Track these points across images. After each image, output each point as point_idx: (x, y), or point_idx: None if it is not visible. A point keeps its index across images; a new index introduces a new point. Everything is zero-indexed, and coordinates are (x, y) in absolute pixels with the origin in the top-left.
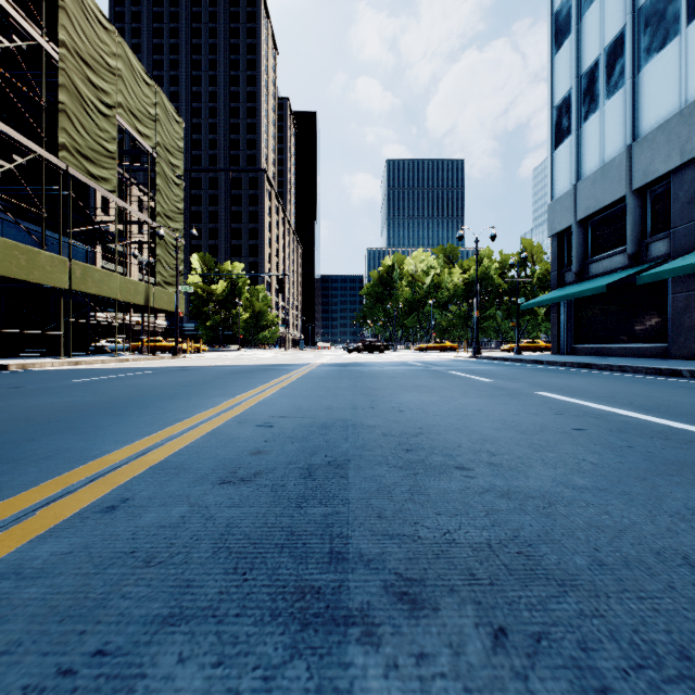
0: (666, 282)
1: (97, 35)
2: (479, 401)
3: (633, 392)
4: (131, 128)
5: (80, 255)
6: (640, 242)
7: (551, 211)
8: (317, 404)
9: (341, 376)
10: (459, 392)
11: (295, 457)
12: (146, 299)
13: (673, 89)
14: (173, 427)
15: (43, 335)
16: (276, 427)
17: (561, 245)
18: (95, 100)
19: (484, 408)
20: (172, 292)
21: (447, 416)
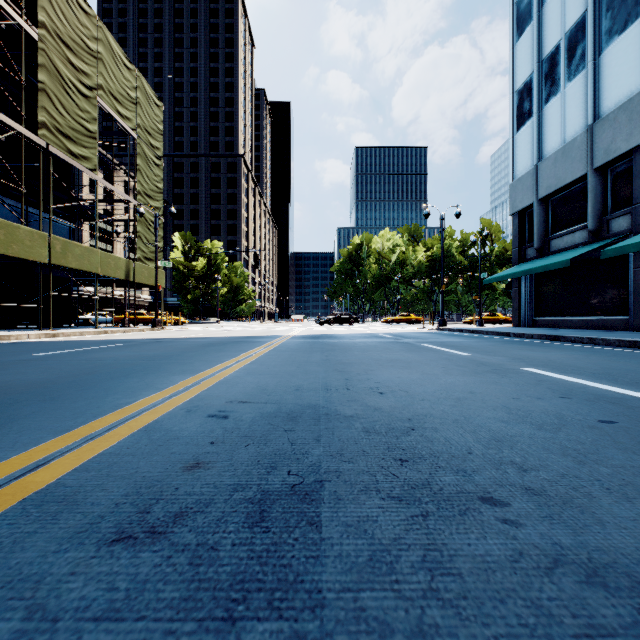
0: (627, 257)
1: (77, 18)
2: (465, 379)
3: (626, 368)
4: (112, 110)
5: (64, 232)
6: (601, 219)
7: (512, 190)
8: (285, 384)
9: (313, 349)
10: (439, 368)
11: (246, 476)
12: (126, 273)
13: (635, 69)
14: (103, 418)
15: (27, 307)
16: (231, 418)
17: (523, 223)
18: (75, 81)
19: (476, 390)
20: (152, 267)
21: (437, 401)
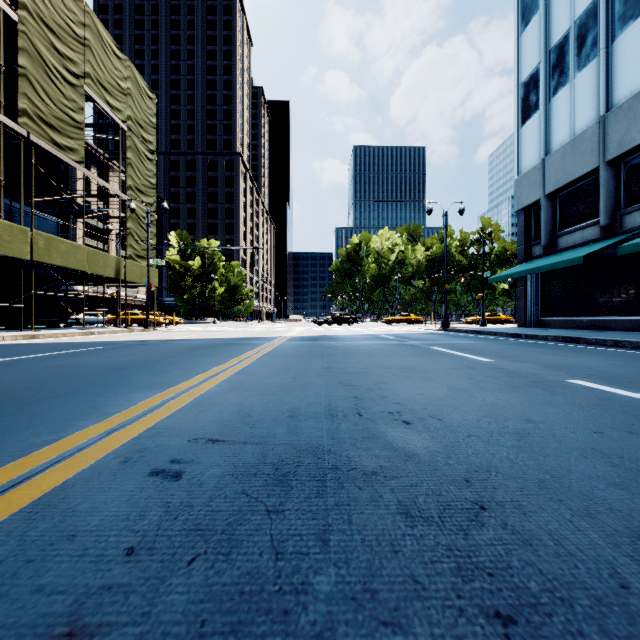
0: None
1: (62, 1)
2: (507, 397)
3: None
4: (101, 100)
5: (51, 228)
6: (613, 214)
7: (518, 186)
8: (276, 405)
9: (311, 353)
10: (466, 379)
11: None
12: (116, 271)
13: None
14: None
15: (10, 307)
16: (185, 478)
17: (529, 220)
18: (60, 68)
19: (532, 416)
20: (144, 265)
21: (491, 438)
